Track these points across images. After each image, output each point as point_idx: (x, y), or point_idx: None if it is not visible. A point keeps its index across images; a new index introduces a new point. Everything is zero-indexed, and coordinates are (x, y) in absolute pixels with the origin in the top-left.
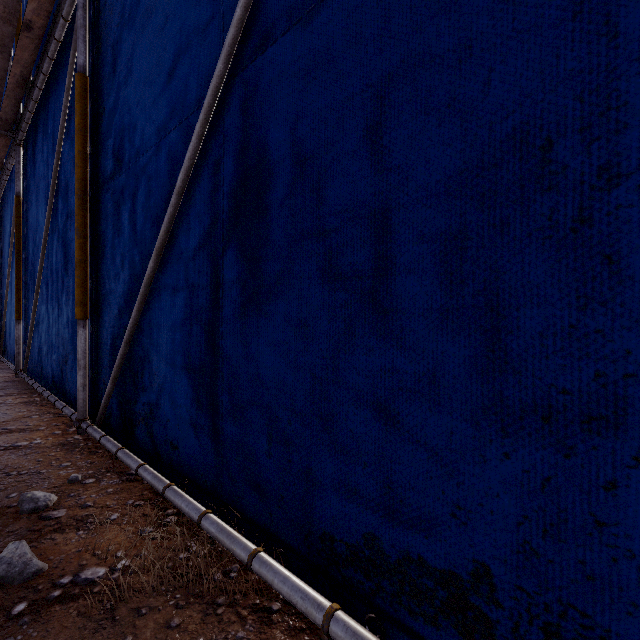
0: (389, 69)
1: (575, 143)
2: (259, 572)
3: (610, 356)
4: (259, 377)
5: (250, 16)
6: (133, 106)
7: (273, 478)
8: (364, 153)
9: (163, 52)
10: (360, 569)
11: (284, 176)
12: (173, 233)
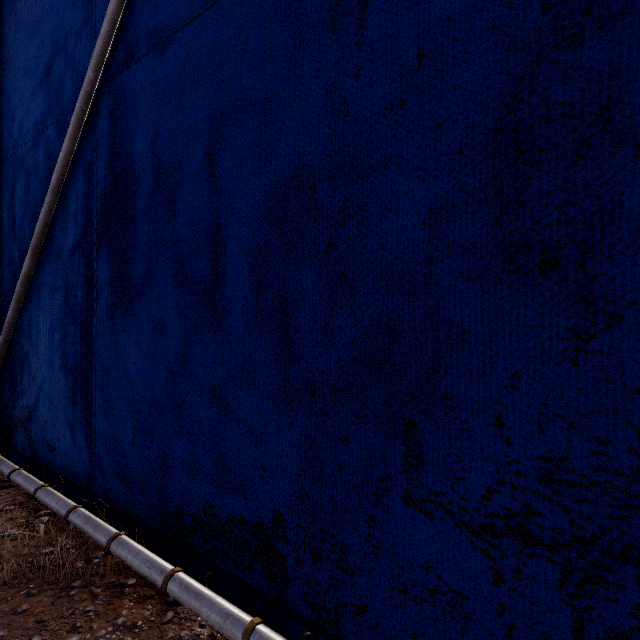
0: (221, 107)
1: (327, 188)
2: (116, 552)
3: (345, 345)
4: (126, 373)
5: (119, 31)
6: (11, 94)
7: (137, 466)
8: (204, 175)
9: (41, 45)
10: (201, 535)
11: (145, 187)
12: (50, 231)
